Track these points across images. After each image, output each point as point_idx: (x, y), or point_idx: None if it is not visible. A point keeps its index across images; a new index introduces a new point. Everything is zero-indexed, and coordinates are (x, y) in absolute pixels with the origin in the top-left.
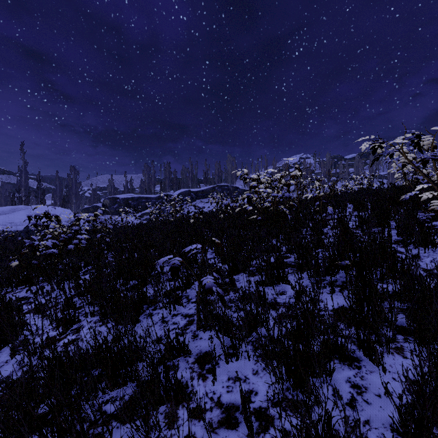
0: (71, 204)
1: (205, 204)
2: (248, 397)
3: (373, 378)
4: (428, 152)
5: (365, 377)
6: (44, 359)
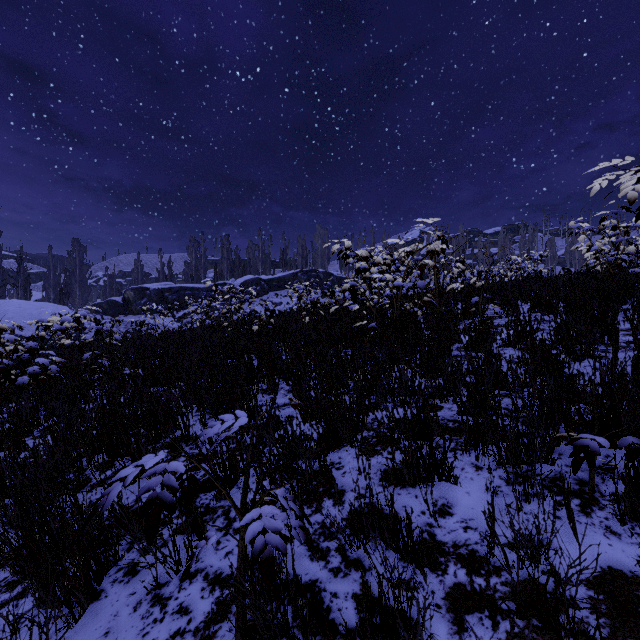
0: (74, 297)
1: (283, 299)
2: None
3: None
4: None
5: None
6: None
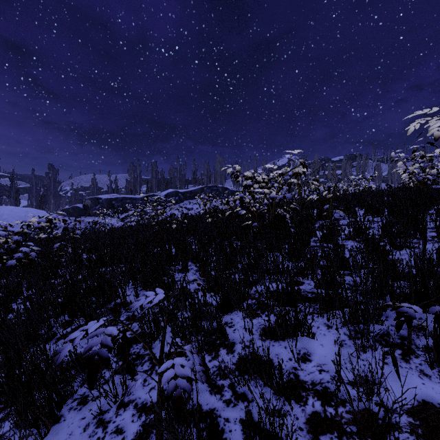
0: (49, 204)
1: (193, 206)
2: None
3: None
4: None
5: None
6: None
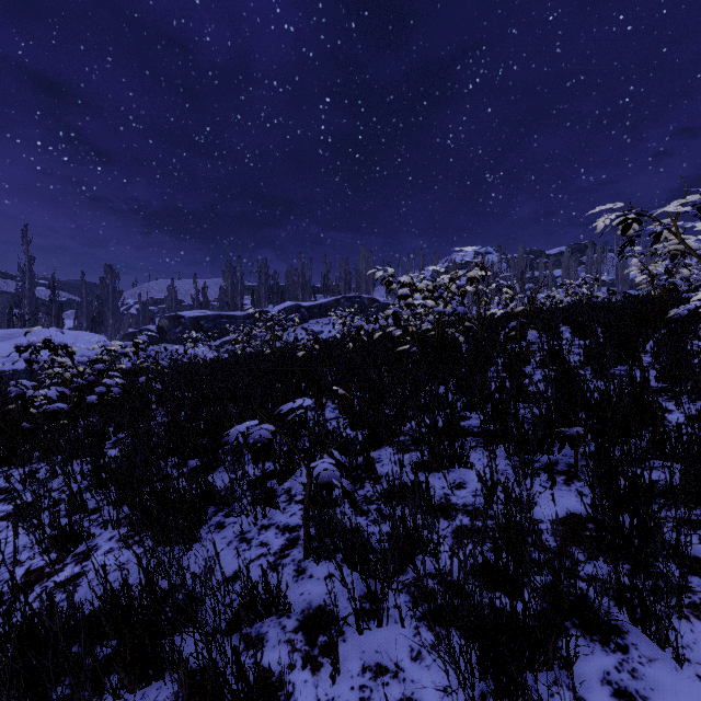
0: (106, 326)
1: (324, 327)
2: None
3: (656, 674)
4: None
5: (639, 672)
6: None
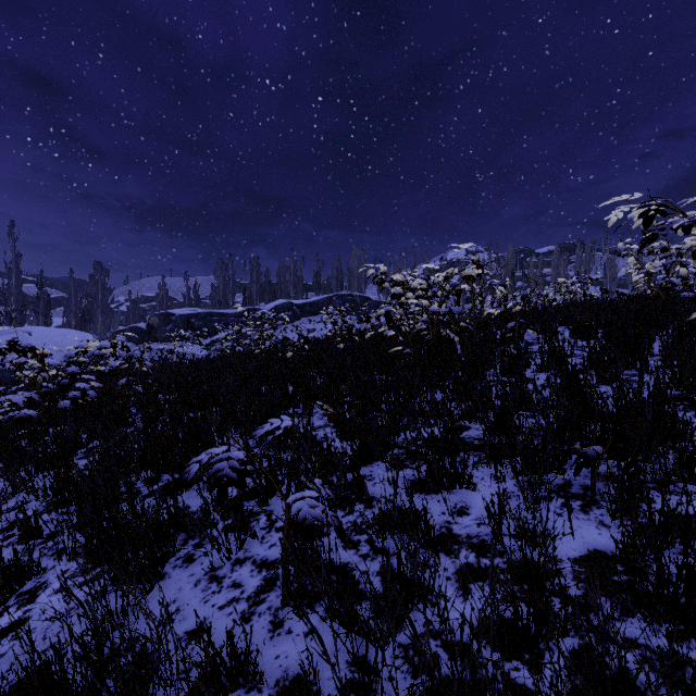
0: (96, 324)
1: (316, 325)
2: None
3: None
4: None
5: None
6: None
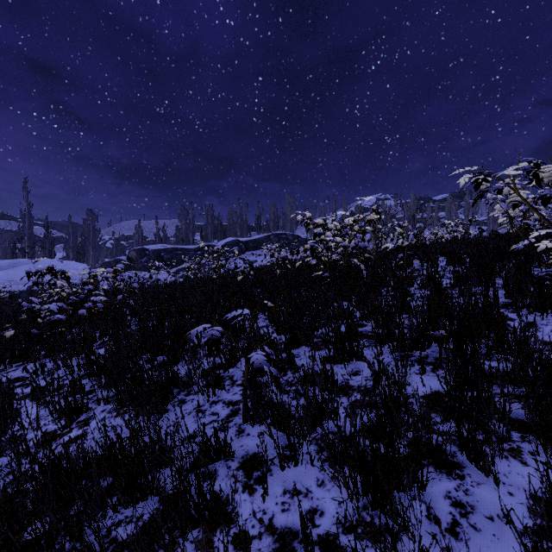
0: (88, 257)
1: (258, 258)
2: (310, 518)
3: (481, 492)
4: (549, 186)
5: (470, 491)
6: (35, 465)
